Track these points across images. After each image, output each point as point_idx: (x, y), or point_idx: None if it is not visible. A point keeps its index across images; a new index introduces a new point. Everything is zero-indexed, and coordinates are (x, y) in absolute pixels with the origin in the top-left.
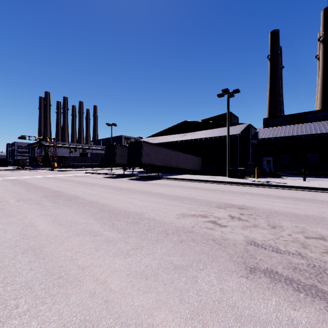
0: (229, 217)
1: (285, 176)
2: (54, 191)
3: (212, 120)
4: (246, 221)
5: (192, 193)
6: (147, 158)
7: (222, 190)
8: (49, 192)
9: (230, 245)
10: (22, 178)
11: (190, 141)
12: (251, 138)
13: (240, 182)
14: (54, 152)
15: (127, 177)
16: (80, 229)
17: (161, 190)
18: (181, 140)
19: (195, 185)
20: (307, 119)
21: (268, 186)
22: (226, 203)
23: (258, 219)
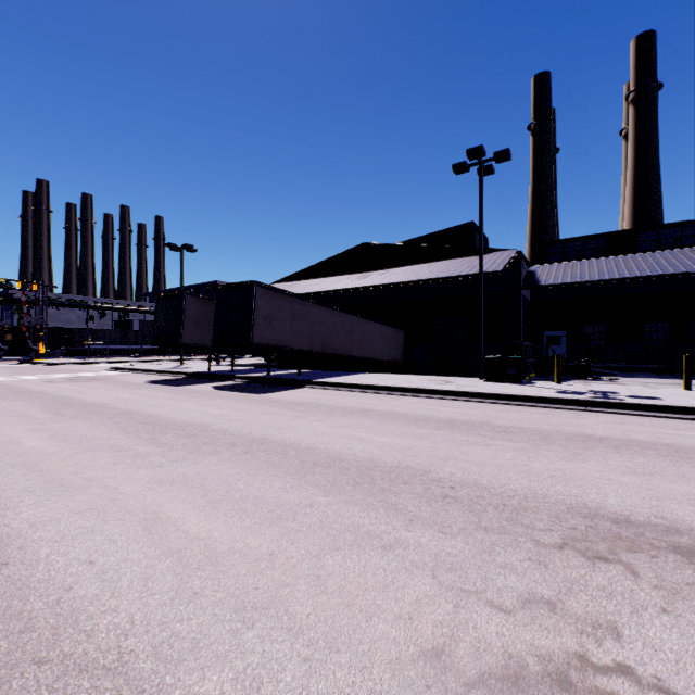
0: None
1: (607, 375)
2: None
3: (430, 241)
4: None
5: (414, 446)
6: (267, 328)
7: (498, 426)
8: None
9: None
10: None
11: (378, 292)
12: (523, 285)
13: (532, 395)
14: (36, 318)
15: (215, 380)
16: None
17: (304, 433)
18: (357, 286)
19: (405, 406)
20: (641, 245)
21: (617, 409)
22: (583, 510)
23: None
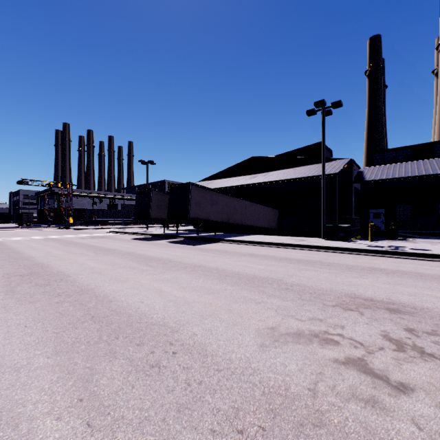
0: (389, 344)
1: (409, 237)
2: (34, 264)
3: (295, 154)
4: None
5: (276, 270)
6: (197, 209)
7: (325, 262)
8: (24, 266)
9: None
10: (9, 240)
11: (262, 186)
12: (354, 180)
13: (350, 247)
14: (68, 203)
15: (168, 238)
16: None
17: (220, 263)
18: (249, 183)
19: (275, 252)
20: (437, 152)
21: (401, 256)
22: (352, 295)
23: None
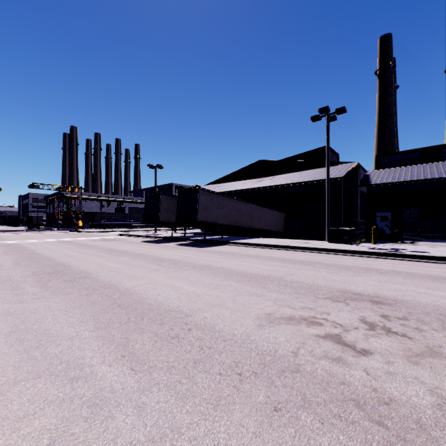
0: (364, 325)
1: (414, 240)
2: (56, 264)
3: (301, 158)
4: (405, 338)
5: (278, 270)
6: (205, 213)
7: (325, 263)
8: (48, 265)
9: (413, 430)
10: (25, 243)
11: (268, 190)
12: (359, 184)
13: (351, 249)
14: (78, 207)
15: (176, 241)
16: (50, 358)
17: (226, 264)
18: (255, 187)
19: (279, 254)
20: (444, 155)
21: (399, 257)
22: (343, 290)
23: (427, 332)
